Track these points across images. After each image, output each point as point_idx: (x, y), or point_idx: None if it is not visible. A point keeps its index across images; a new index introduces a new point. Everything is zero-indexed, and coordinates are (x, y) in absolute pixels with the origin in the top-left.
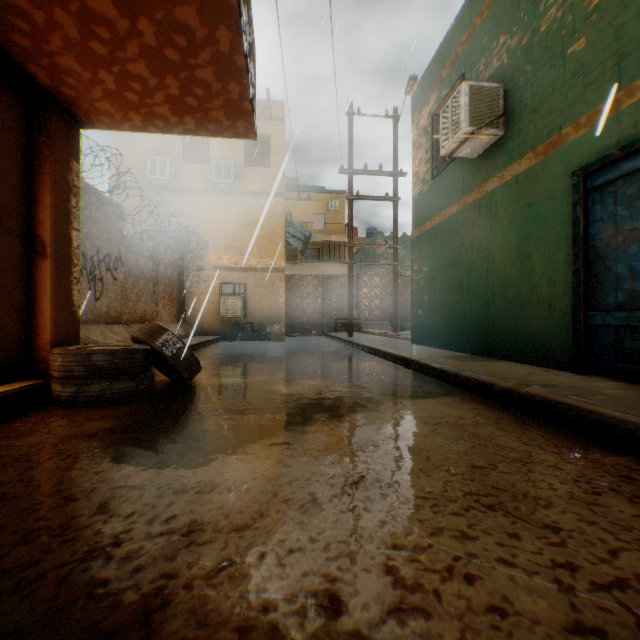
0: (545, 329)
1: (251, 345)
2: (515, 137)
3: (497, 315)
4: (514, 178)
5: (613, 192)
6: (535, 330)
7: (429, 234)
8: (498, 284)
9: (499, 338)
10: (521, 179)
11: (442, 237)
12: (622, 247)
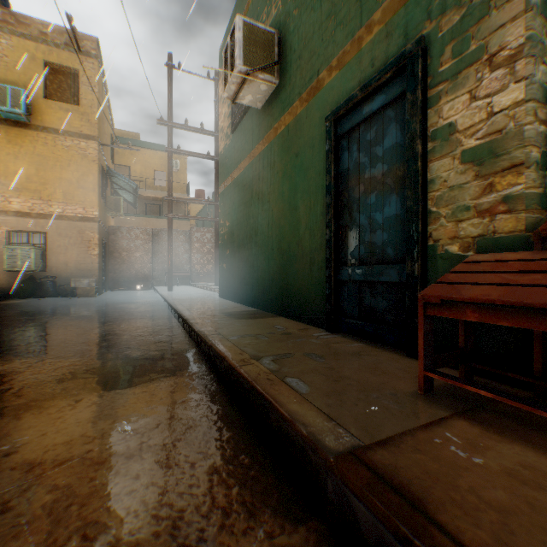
0: (308, 284)
1: (39, 303)
2: (287, 85)
3: (275, 269)
4: (287, 128)
5: (358, 138)
6: (301, 285)
7: (230, 188)
8: (276, 237)
9: (276, 293)
10: (291, 128)
11: (239, 191)
12: (365, 197)
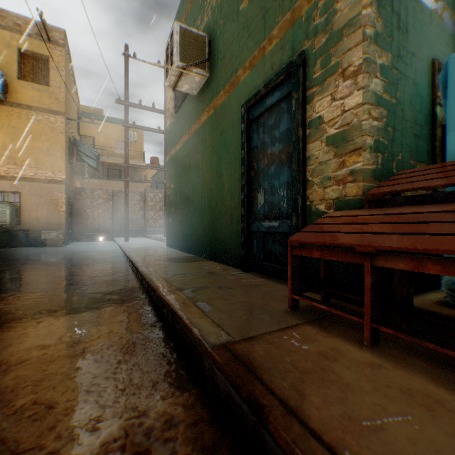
0: (230, 234)
1: (14, 252)
2: (215, 78)
3: (207, 223)
4: (215, 112)
5: (263, 123)
6: (225, 235)
7: (174, 158)
8: (207, 198)
9: (208, 242)
10: (218, 112)
11: (180, 160)
12: (268, 168)
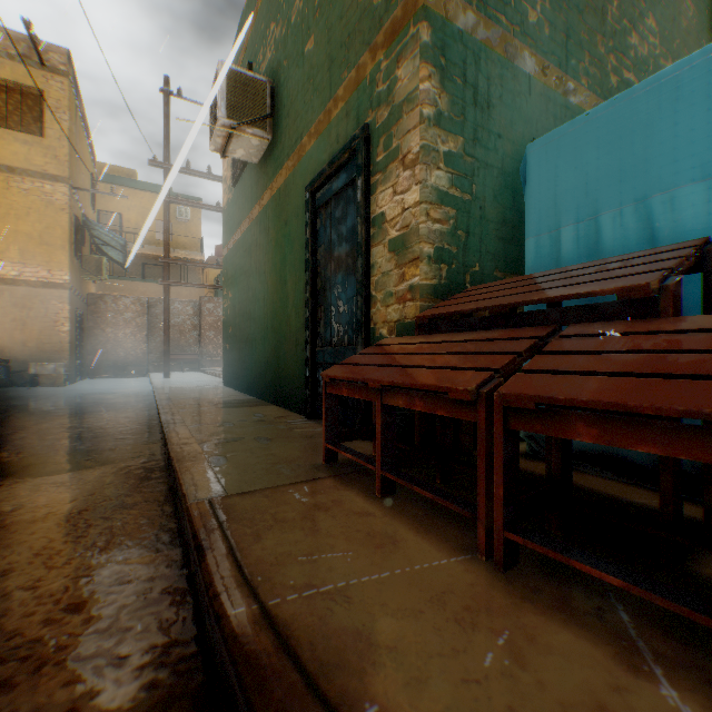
0: (294, 367)
1: None
2: (279, 143)
3: (270, 351)
4: (278, 191)
5: (330, 214)
6: (289, 368)
7: (233, 253)
8: (270, 314)
9: (271, 378)
10: (282, 193)
11: (240, 257)
12: (335, 276)
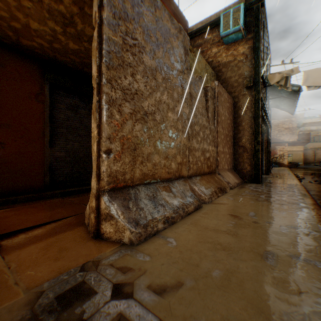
0: None
1: None
2: None
3: None
4: None
5: None
6: None
7: None
8: None
9: None
10: None
11: None
12: None
